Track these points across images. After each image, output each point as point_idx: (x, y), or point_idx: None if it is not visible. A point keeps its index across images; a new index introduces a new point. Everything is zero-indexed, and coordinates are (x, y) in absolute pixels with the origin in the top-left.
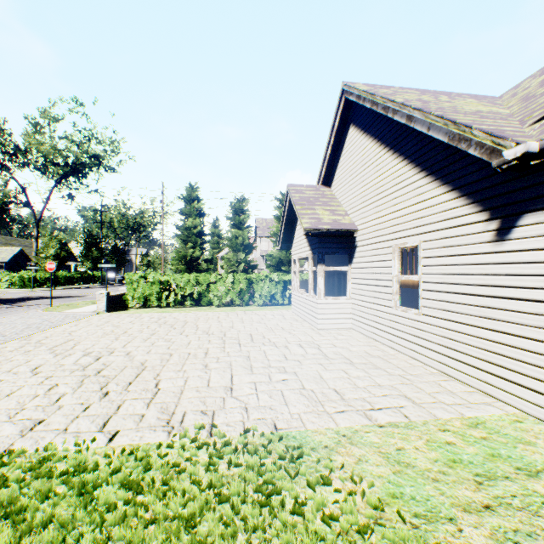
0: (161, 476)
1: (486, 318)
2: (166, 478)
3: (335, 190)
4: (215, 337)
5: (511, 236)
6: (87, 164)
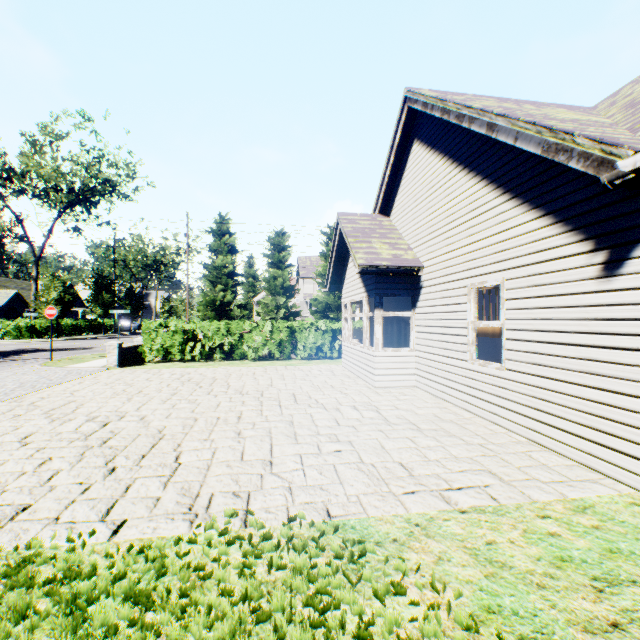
0: (179, 584)
1: (590, 373)
2: (185, 587)
3: (395, 220)
4: (250, 398)
5: (623, 271)
6: (96, 191)
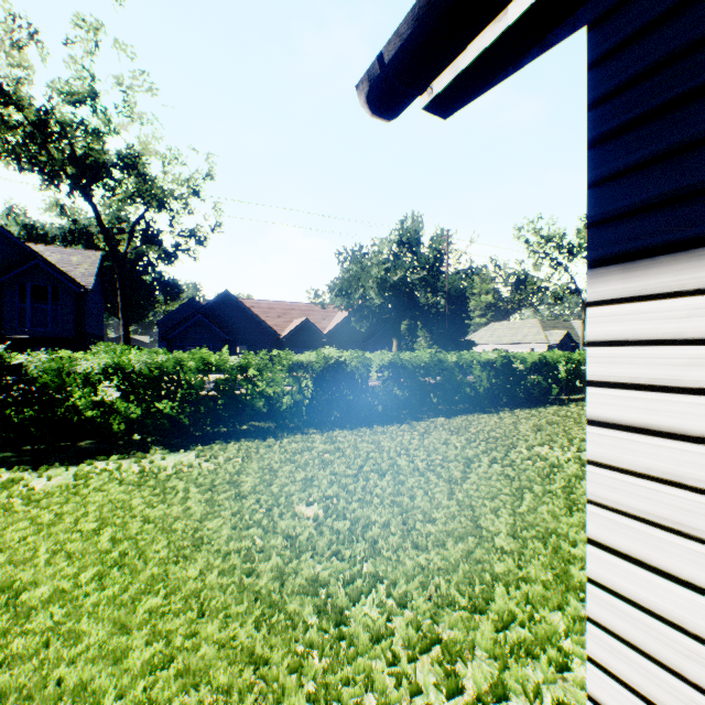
0: None
1: None
2: None
3: None
4: None
5: None
6: None
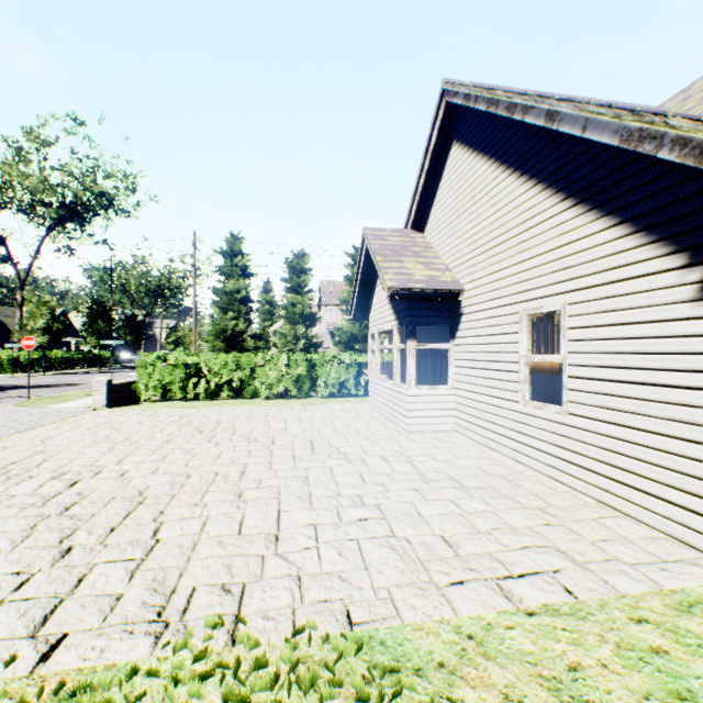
0: None
1: (682, 422)
2: None
3: (430, 236)
4: (258, 446)
5: None
6: (91, 205)
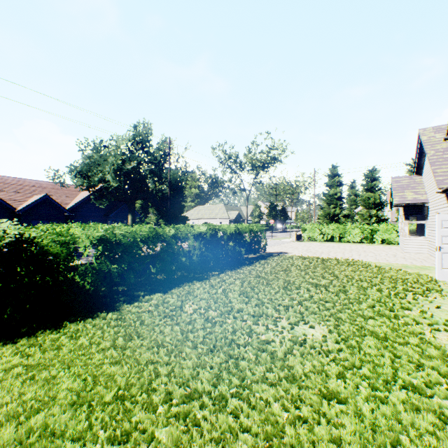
0: (334, 260)
1: None
2: (335, 259)
3: (422, 178)
4: (347, 250)
5: None
6: (269, 163)
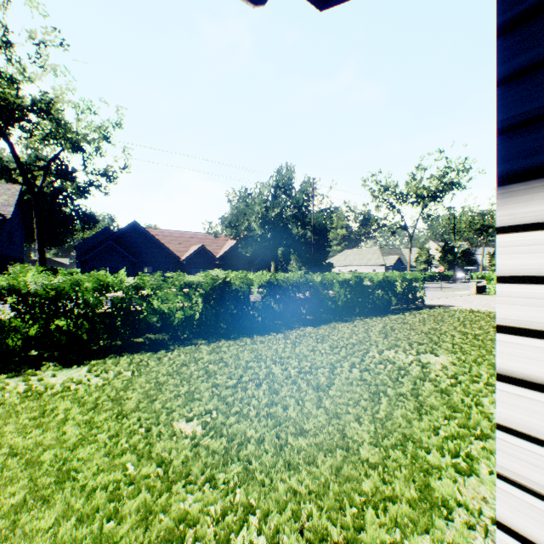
0: None
1: None
2: None
3: None
4: None
5: None
6: (443, 191)
